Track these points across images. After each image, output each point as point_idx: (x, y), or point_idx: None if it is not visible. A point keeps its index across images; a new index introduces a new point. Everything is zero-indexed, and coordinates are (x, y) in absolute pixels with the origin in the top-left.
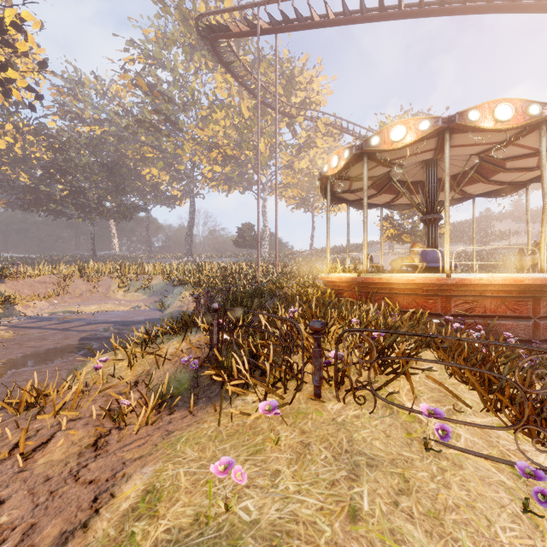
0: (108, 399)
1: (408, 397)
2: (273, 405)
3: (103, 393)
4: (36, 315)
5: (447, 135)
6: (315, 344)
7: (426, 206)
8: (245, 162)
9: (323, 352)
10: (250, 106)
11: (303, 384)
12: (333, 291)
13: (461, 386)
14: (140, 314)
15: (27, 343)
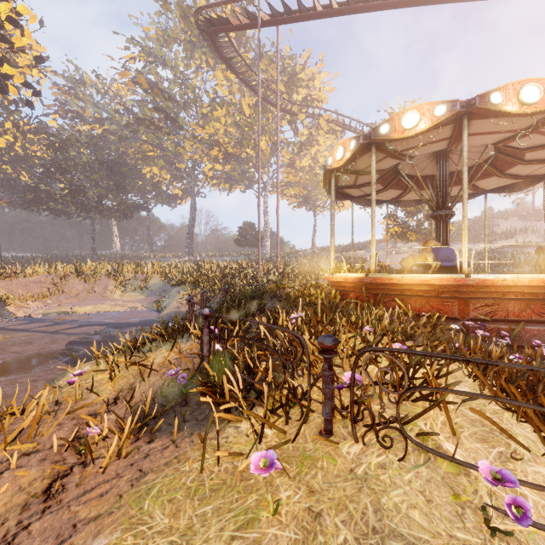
0: (78, 422)
1: (444, 434)
2: (271, 459)
3: (74, 414)
4: (28, 316)
5: (465, 121)
6: (326, 365)
7: (437, 201)
8: (246, 161)
9: (334, 374)
10: (251, 103)
11: (310, 412)
12: (338, 291)
13: (505, 415)
14: (136, 316)
15: (11, 347)
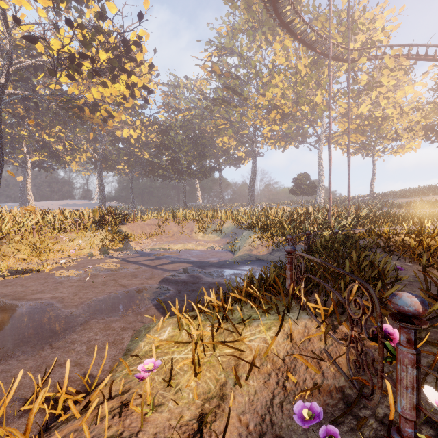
0: None
1: None
2: None
3: None
4: (141, 250)
5: None
6: None
7: None
8: (300, 118)
9: None
10: (307, 62)
11: None
12: None
13: None
14: (214, 255)
15: (121, 279)
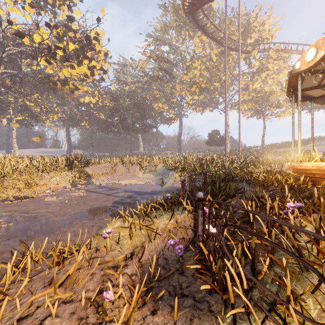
0: (104, 273)
1: None
2: None
3: (104, 264)
4: (100, 184)
5: None
6: None
7: None
8: (213, 91)
9: None
10: (217, 52)
11: None
12: (307, 178)
13: None
14: (149, 187)
15: (88, 202)
